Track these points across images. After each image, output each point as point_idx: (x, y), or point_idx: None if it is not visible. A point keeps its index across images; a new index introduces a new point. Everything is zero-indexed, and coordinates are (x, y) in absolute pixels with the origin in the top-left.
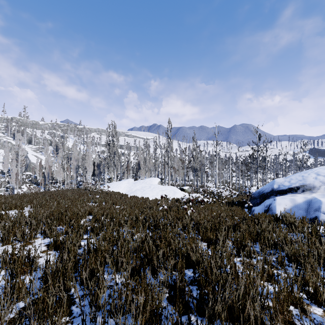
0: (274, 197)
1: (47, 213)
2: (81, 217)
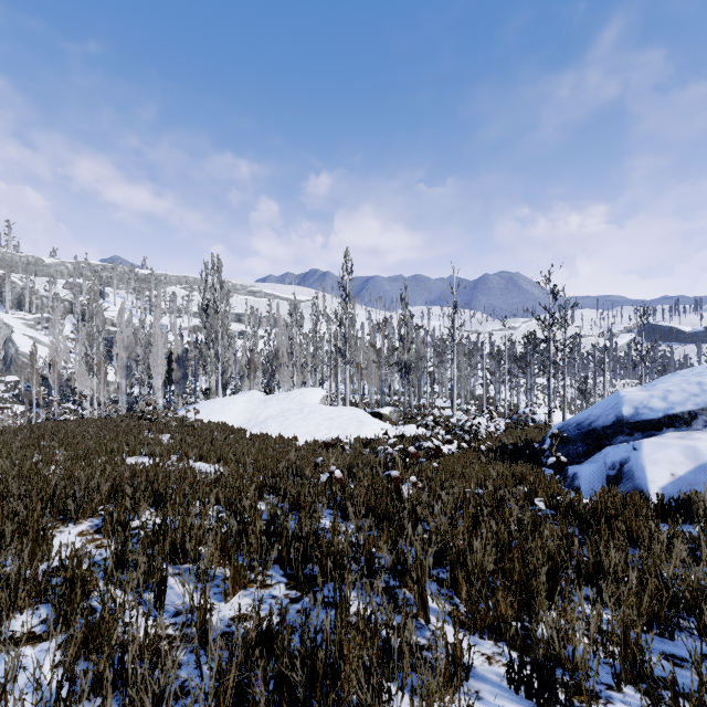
0: (627, 439)
1: None
2: (74, 514)
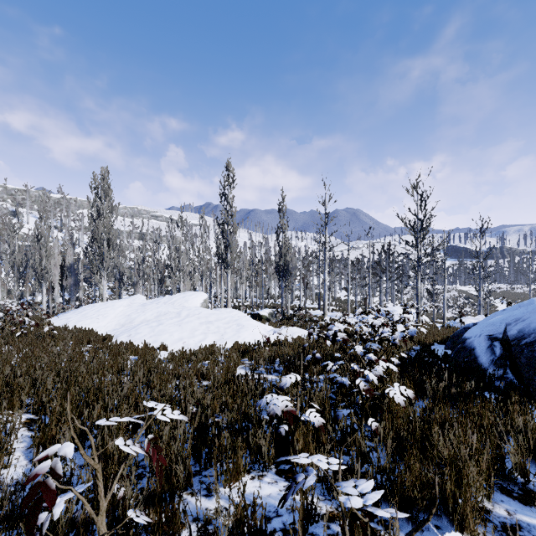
0: None
1: None
2: None
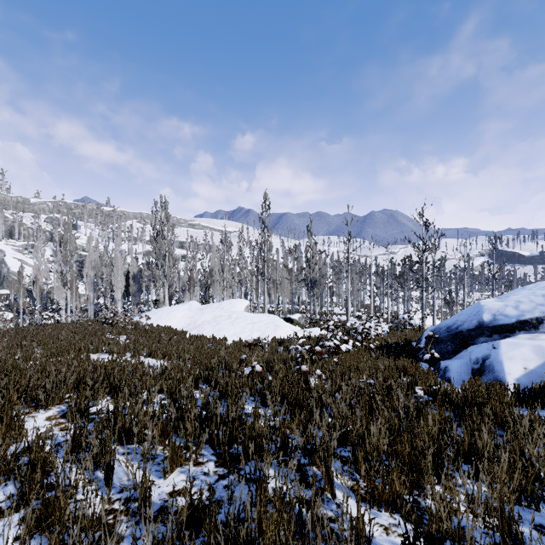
0: (487, 339)
1: None
2: (45, 402)
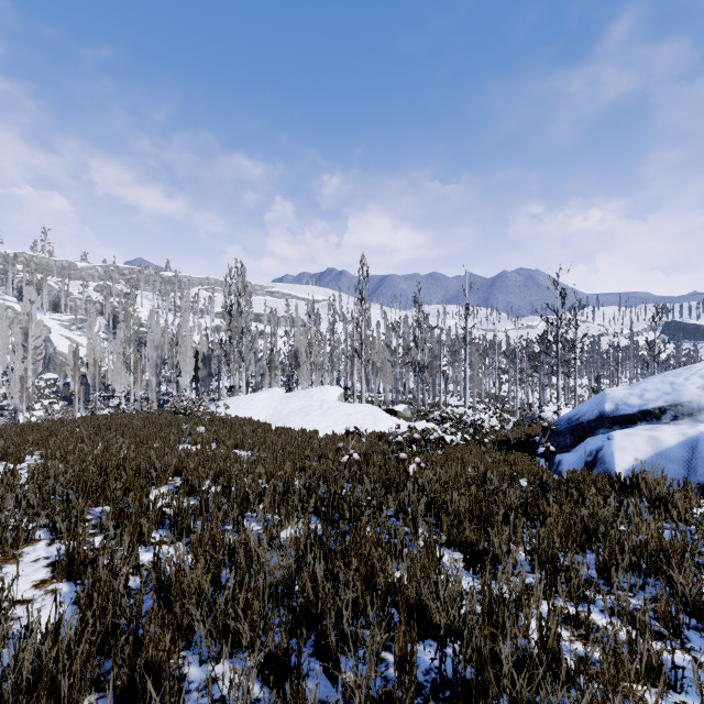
0: (607, 431)
1: (73, 473)
2: (155, 481)
